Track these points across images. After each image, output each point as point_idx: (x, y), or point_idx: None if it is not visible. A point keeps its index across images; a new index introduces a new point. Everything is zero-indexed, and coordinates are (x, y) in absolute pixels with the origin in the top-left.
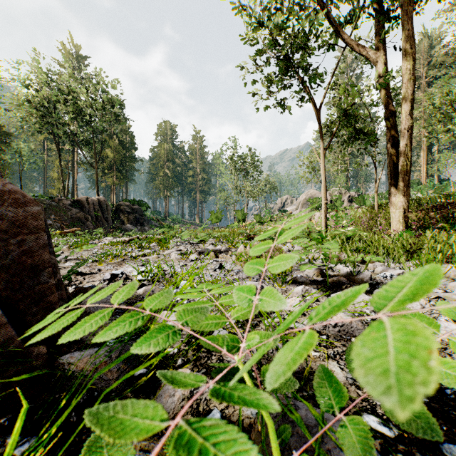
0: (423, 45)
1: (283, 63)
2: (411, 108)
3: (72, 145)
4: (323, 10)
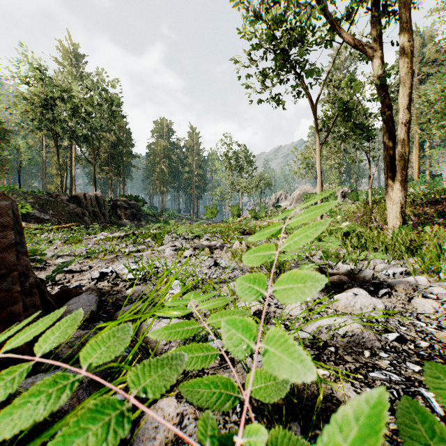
0: (415, 43)
1: (278, 56)
2: (409, 102)
3: (70, 142)
4: (319, 4)
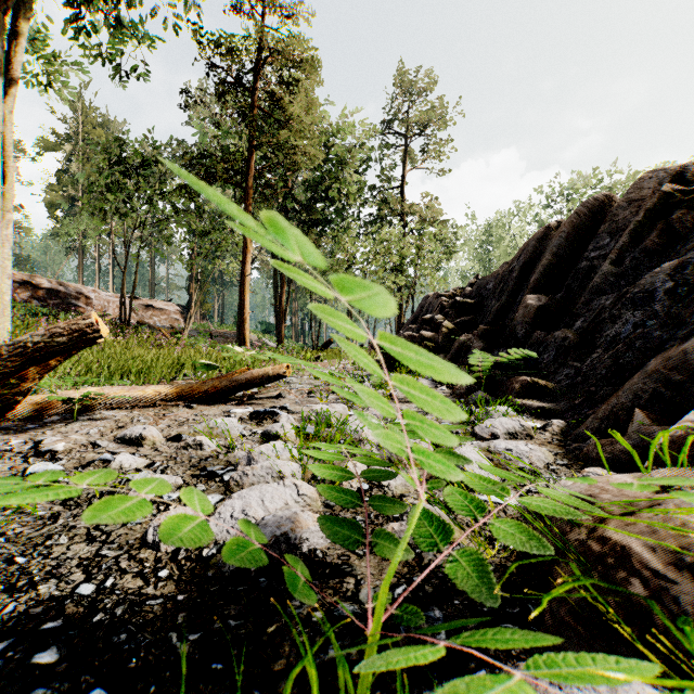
0: None
1: None
2: None
3: None
4: None
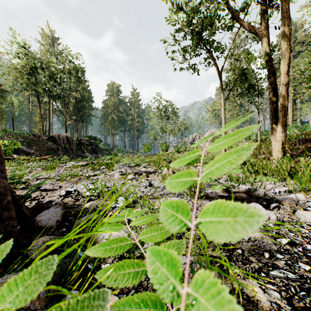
0: None
1: (195, 37)
2: (288, 69)
3: (48, 98)
4: (224, 0)
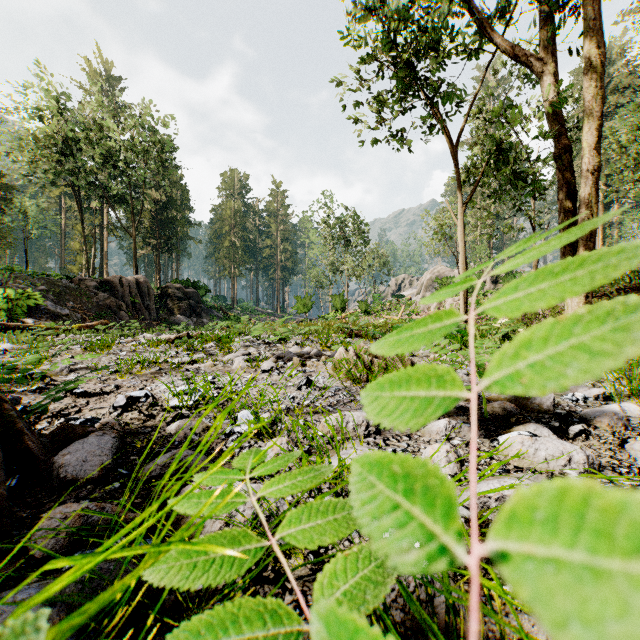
0: None
1: (403, 72)
2: (598, 139)
3: (99, 203)
4: None
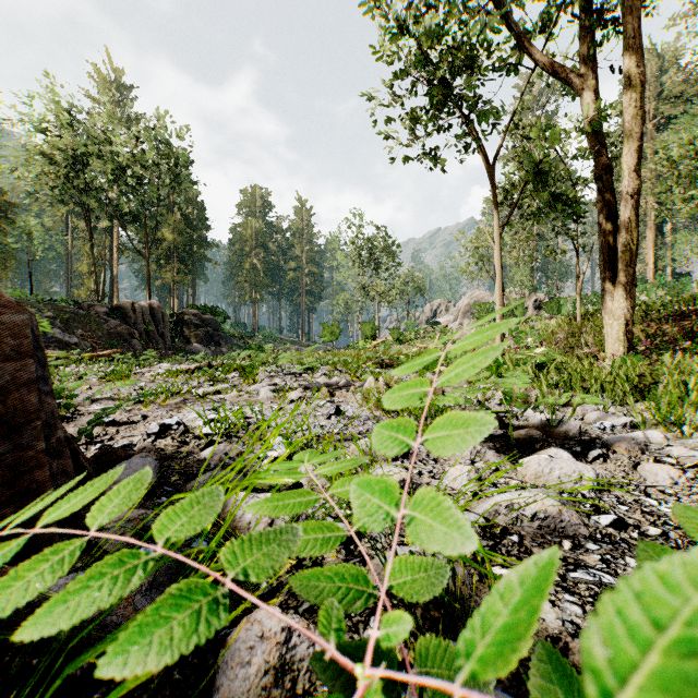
0: (650, 69)
1: (435, 90)
2: (638, 161)
3: (110, 222)
4: (499, 8)
